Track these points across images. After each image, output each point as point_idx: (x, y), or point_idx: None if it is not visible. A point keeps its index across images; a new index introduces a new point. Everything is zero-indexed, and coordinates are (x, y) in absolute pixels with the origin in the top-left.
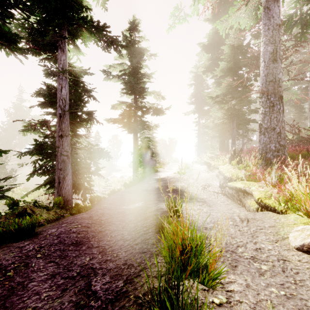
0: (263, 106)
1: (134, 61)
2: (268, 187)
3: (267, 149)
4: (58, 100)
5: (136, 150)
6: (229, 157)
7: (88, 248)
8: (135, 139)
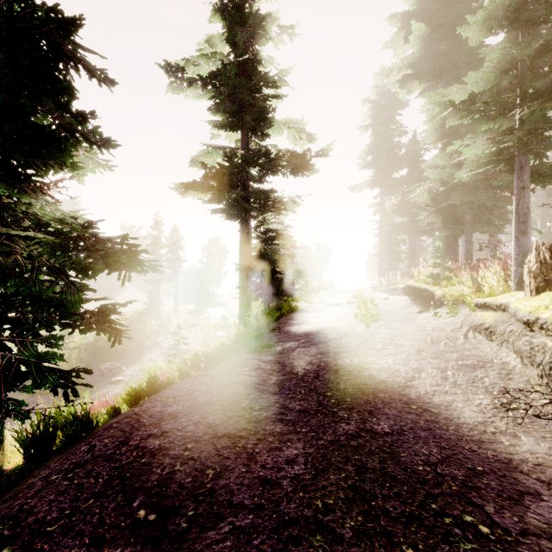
0: None
1: (239, 36)
2: None
3: None
4: None
5: (247, 260)
6: (536, 270)
7: None
8: (245, 233)
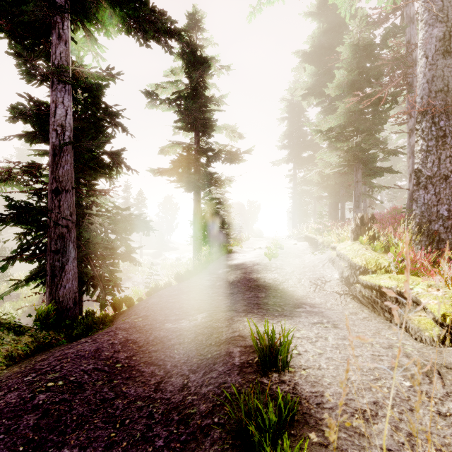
0: (424, 138)
1: (194, 76)
2: (450, 289)
3: (431, 216)
4: (51, 125)
5: (198, 219)
6: (353, 229)
7: None
8: (197, 200)
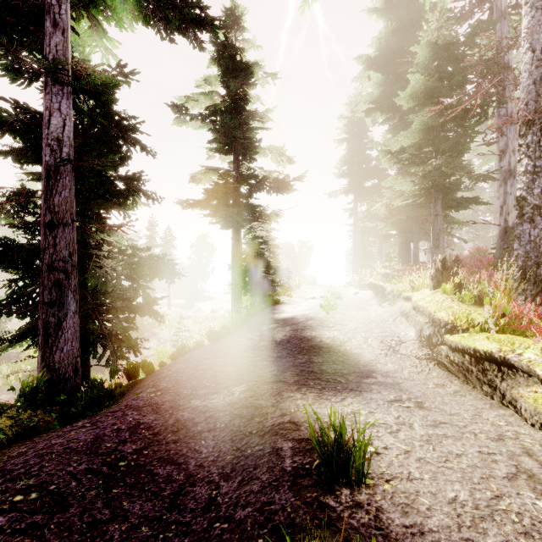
0: (530, 155)
1: (233, 85)
2: None
3: (540, 257)
4: (44, 138)
5: (238, 262)
6: (433, 274)
7: None
8: (236, 239)
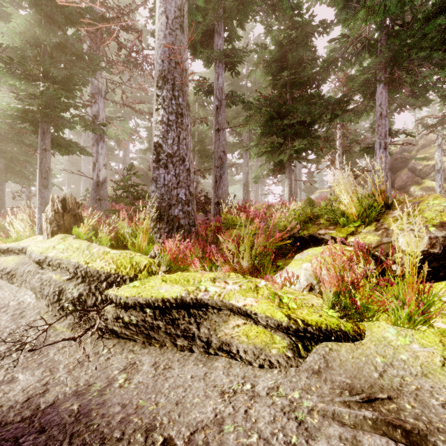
0: (166, 108)
1: None
2: (238, 278)
3: (172, 199)
4: None
5: None
6: (52, 217)
7: None
8: None
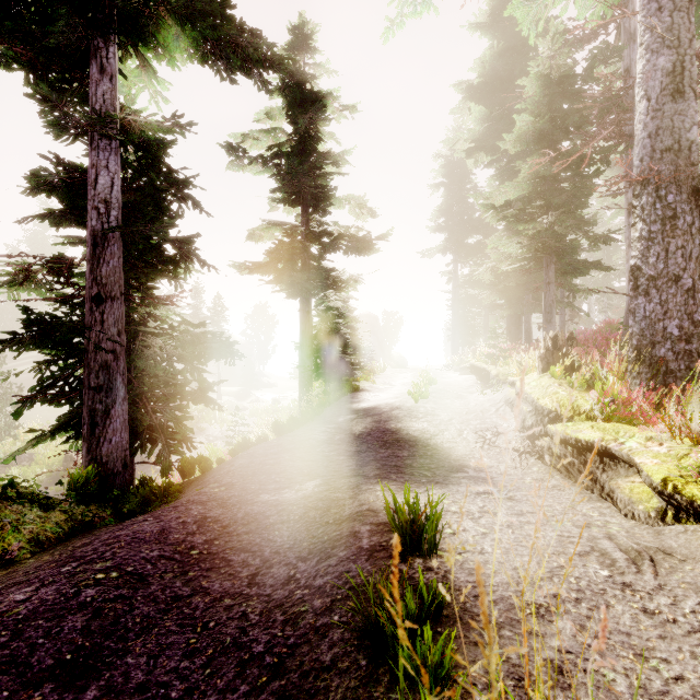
0: (645, 219)
1: (301, 122)
2: (678, 443)
3: (655, 335)
4: (90, 200)
5: (308, 339)
6: (542, 355)
7: (106, 692)
8: (306, 311)
